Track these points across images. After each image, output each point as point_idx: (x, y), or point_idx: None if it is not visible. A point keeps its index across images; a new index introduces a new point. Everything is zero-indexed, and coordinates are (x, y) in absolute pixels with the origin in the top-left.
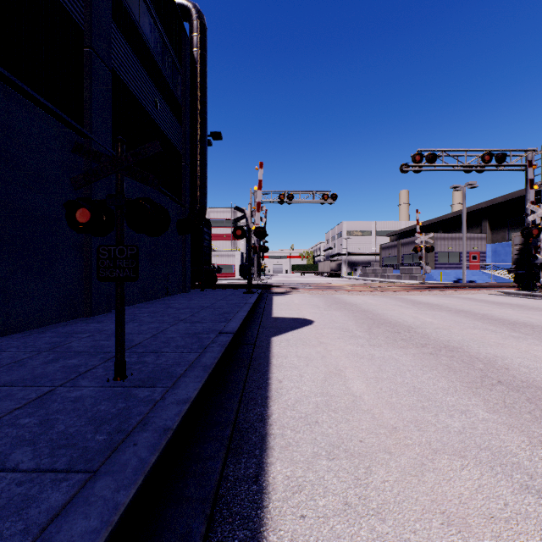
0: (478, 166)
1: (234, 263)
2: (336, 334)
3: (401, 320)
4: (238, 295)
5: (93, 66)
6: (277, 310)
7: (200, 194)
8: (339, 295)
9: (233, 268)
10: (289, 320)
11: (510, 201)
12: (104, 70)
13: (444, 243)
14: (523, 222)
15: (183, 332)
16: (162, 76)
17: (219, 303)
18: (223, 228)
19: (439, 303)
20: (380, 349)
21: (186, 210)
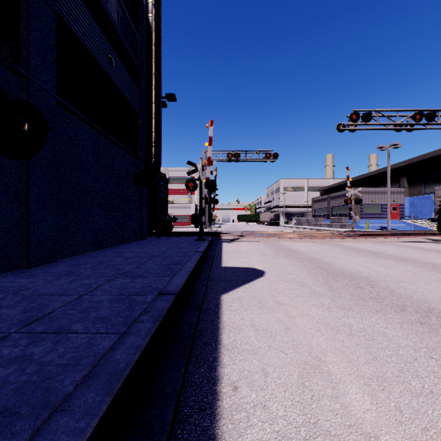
0: (408, 125)
1: (189, 214)
2: (293, 289)
3: (355, 270)
4: (190, 242)
5: (32, 2)
6: (226, 258)
7: (155, 149)
8: (282, 242)
9: (188, 218)
10: (239, 270)
11: (426, 160)
12: (46, 10)
13: (368, 196)
14: (438, 178)
15: (116, 292)
16: (117, 36)
17: (170, 251)
18: (181, 184)
19: (380, 250)
20: (354, 314)
21: (143, 164)
